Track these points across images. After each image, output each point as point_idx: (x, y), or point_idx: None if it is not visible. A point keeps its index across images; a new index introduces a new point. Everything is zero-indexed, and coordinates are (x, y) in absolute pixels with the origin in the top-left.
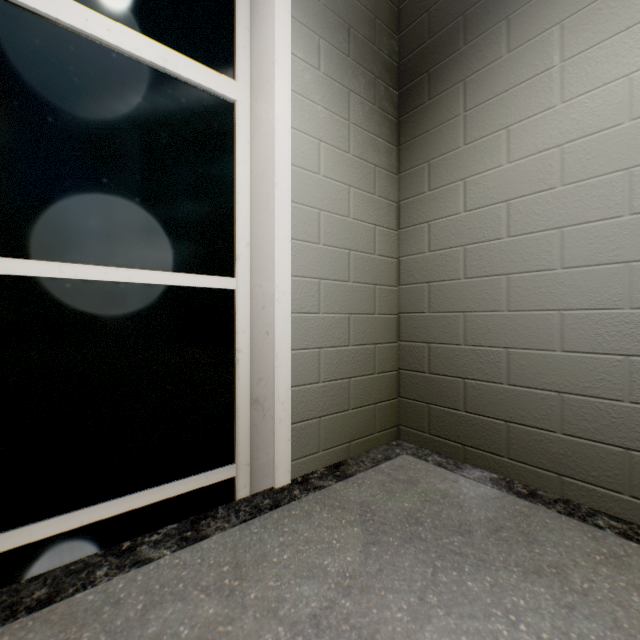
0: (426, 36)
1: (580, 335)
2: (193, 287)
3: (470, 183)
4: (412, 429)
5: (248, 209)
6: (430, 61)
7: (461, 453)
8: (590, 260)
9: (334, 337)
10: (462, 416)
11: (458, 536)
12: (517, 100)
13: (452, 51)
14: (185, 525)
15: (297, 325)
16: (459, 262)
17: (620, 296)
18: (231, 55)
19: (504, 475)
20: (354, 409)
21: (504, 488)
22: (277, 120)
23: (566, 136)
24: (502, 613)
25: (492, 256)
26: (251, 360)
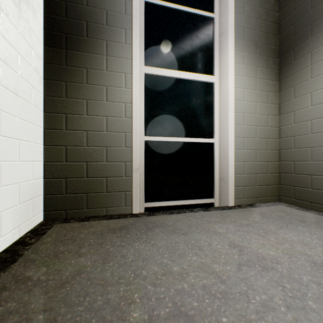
0: (292, 35)
1: None
2: (202, 142)
3: (313, 94)
4: (286, 197)
5: (218, 116)
6: (294, 45)
7: (309, 206)
8: None
9: (249, 158)
10: (310, 190)
11: (299, 221)
12: None
13: (305, 40)
14: (203, 208)
15: (236, 153)
16: (308, 127)
17: None
18: (212, 68)
19: None
20: (258, 186)
21: None
22: (229, 87)
23: None
24: (309, 233)
25: None
26: (219, 165)
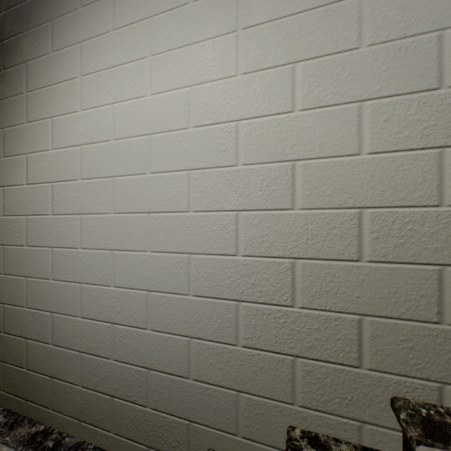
0: (2, 6)
1: (91, 305)
2: None
3: (31, 159)
4: None
5: None
6: (5, 32)
7: (25, 407)
8: (96, 244)
9: None
10: (26, 373)
11: None
12: (58, 96)
13: (19, 31)
14: None
15: None
16: (24, 230)
17: (110, 276)
18: None
19: (51, 425)
20: None
21: (33, 448)
22: None
23: (84, 139)
24: None
25: (44, 229)
26: None
